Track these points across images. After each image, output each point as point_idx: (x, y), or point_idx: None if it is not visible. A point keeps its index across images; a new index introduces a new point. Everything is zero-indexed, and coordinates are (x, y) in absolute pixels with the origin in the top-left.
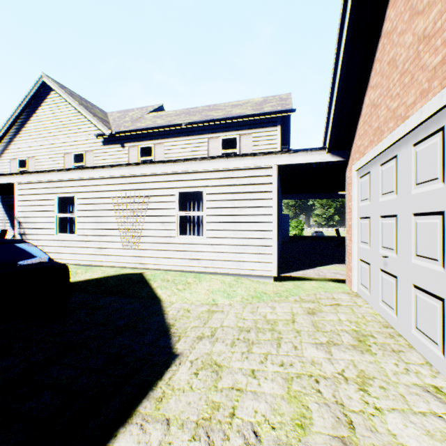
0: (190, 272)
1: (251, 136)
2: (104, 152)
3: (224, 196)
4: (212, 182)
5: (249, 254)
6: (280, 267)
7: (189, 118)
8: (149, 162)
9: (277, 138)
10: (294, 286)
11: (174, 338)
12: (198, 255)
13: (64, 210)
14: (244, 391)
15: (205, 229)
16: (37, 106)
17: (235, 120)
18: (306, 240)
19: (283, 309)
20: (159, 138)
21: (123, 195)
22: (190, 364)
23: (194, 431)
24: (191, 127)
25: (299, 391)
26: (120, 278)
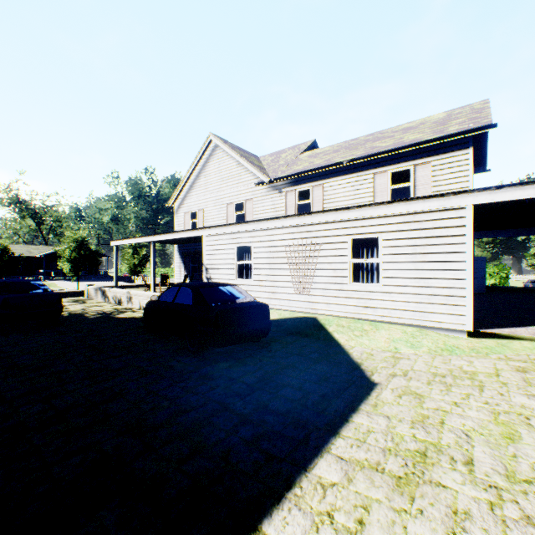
0: (363, 320)
1: (429, 165)
2: (262, 199)
3: (402, 241)
4: (389, 228)
5: (435, 305)
6: (475, 322)
7: (350, 154)
8: (321, 211)
9: (467, 163)
10: (496, 344)
11: (367, 372)
12: (373, 303)
13: (241, 258)
14: (449, 412)
15: (380, 277)
16: (204, 163)
17: (409, 149)
18: (515, 293)
19: (482, 363)
20: (317, 179)
21: (295, 243)
22: (391, 390)
23: (411, 424)
24: (353, 163)
25: (506, 420)
26: (295, 320)
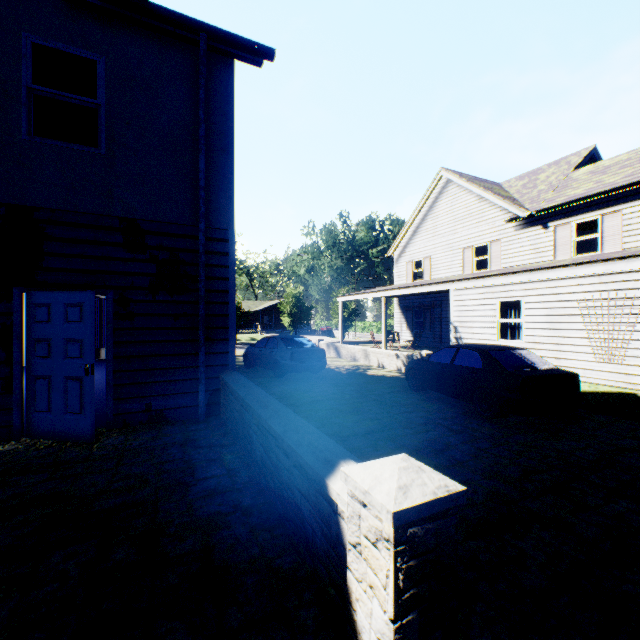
0: None
1: None
2: (515, 239)
3: None
4: None
5: None
6: None
7: None
8: None
9: None
10: None
11: None
12: None
13: (502, 315)
14: None
15: None
16: (432, 203)
17: None
18: None
19: None
20: (609, 205)
21: (594, 297)
22: None
23: None
24: None
25: None
26: (601, 396)
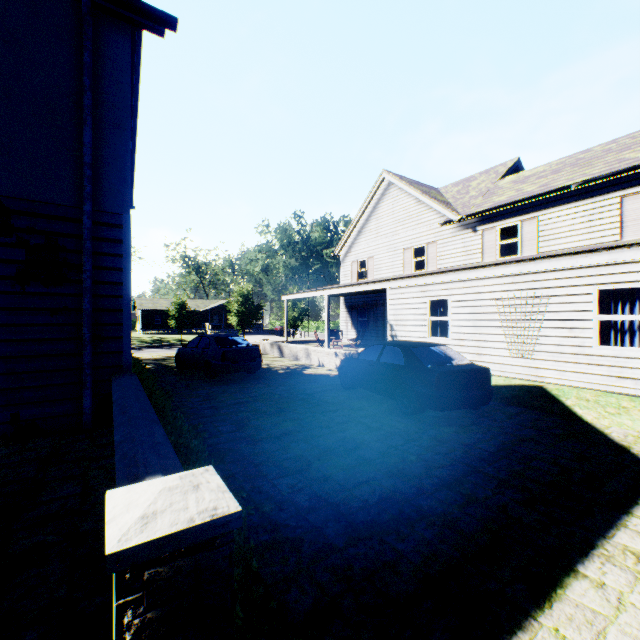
0: (617, 394)
1: None
2: (449, 241)
3: None
4: None
5: None
6: None
7: (581, 173)
8: (549, 256)
9: None
10: None
11: None
12: (634, 373)
13: (432, 313)
14: None
15: None
16: (375, 204)
17: None
18: None
19: None
20: (527, 212)
21: (509, 296)
22: None
23: None
24: (587, 186)
25: None
26: (513, 389)
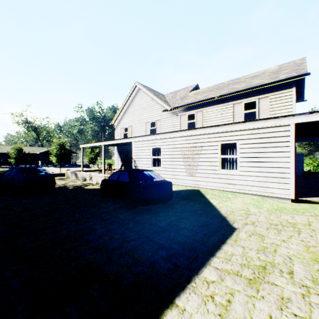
0: (227, 191)
1: (268, 99)
2: (166, 120)
3: (251, 145)
4: (243, 137)
5: (271, 183)
6: (296, 193)
7: (219, 92)
8: (202, 127)
9: (291, 97)
10: (309, 206)
11: (230, 222)
12: (233, 181)
13: (154, 155)
14: (279, 245)
15: (238, 166)
16: (132, 99)
17: (255, 89)
18: None
19: (300, 218)
20: (199, 108)
21: (186, 146)
22: (245, 232)
23: (256, 251)
24: (221, 98)
25: (314, 251)
26: (187, 191)
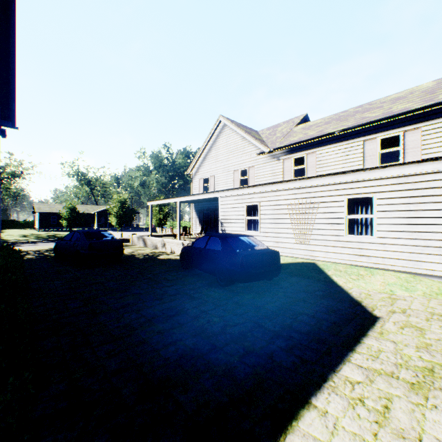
0: (358, 266)
1: (419, 131)
2: (263, 166)
3: (396, 200)
4: (383, 189)
5: (428, 255)
6: None
7: (341, 125)
8: (319, 176)
9: None
10: None
11: (368, 308)
12: (367, 252)
13: (249, 214)
14: None
15: (374, 230)
16: (215, 139)
17: (398, 117)
18: None
19: None
20: (310, 148)
21: (296, 202)
22: (393, 323)
23: (416, 349)
24: (344, 133)
25: None
26: (297, 265)
